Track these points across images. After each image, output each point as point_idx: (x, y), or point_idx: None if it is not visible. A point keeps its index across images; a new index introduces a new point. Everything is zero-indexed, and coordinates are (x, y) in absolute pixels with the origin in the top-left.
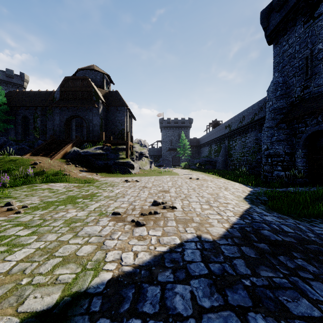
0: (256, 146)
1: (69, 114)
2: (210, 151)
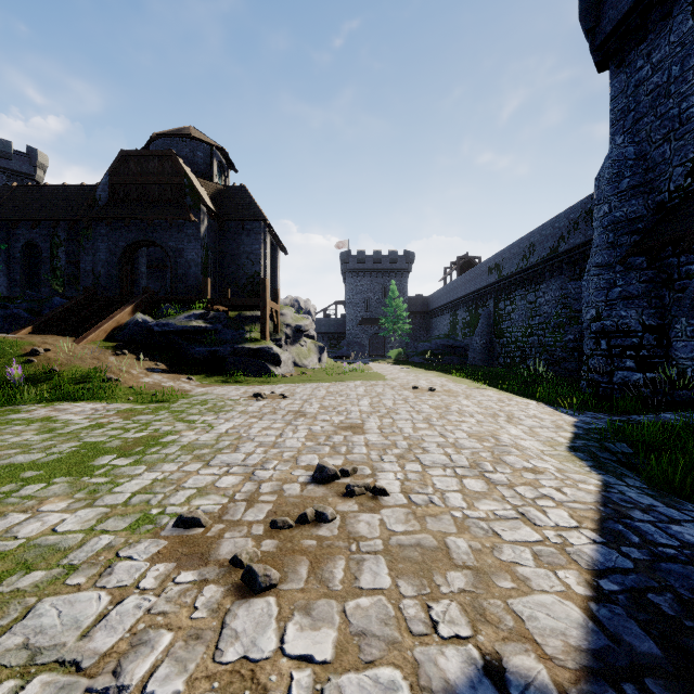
0: (563, 312)
1: (131, 237)
2: (453, 325)
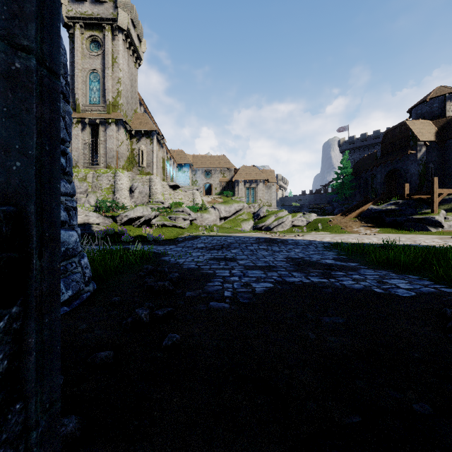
0: None
1: (388, 169)
2: None
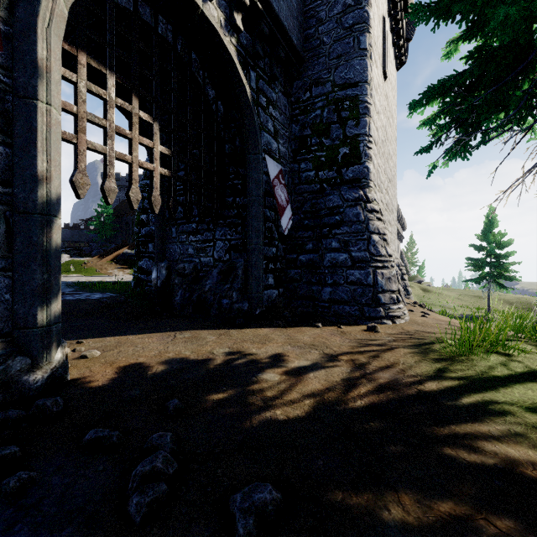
0: None
1: None
2: None
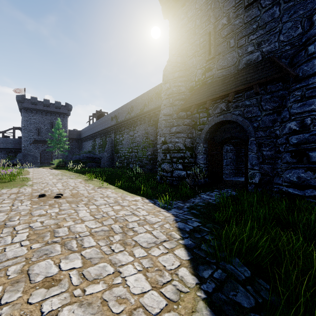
0: (146, 141)
1: None
2: (93, 146)
